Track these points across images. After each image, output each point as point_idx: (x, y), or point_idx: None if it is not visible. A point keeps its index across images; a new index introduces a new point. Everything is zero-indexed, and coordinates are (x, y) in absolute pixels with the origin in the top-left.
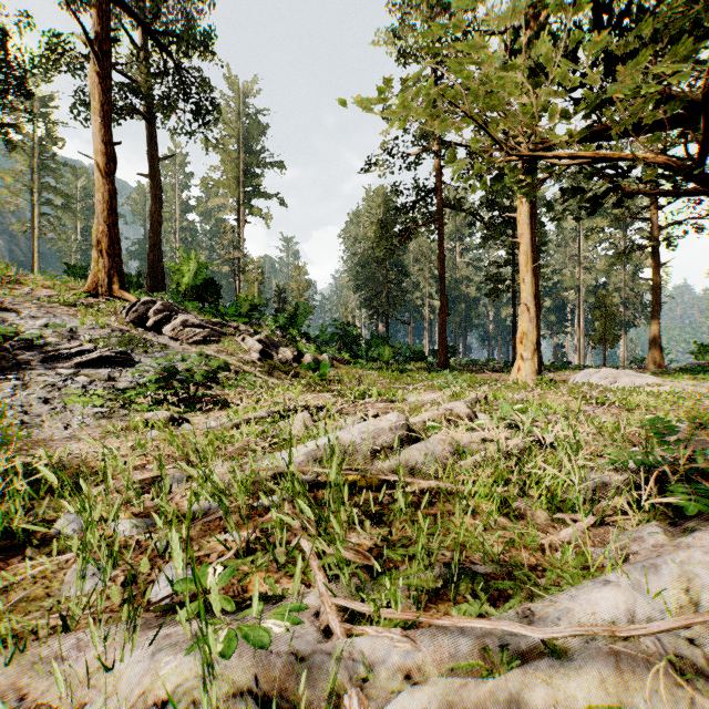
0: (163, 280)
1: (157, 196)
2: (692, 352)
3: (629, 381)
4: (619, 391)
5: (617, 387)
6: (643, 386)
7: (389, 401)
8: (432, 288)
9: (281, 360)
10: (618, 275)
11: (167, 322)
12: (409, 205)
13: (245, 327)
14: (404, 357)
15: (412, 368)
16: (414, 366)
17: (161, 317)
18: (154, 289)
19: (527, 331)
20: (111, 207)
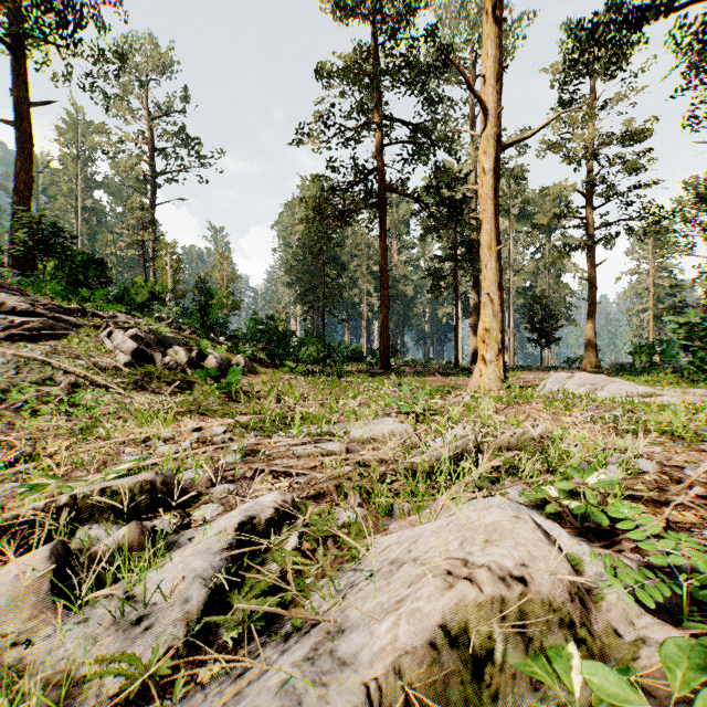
0: (34, 259)
1: (25, 150)
2: (631, 353)
3: (617, 389)
4: (622, 405)
5: (613, 398)
6: (633, 395)
7: (319, 435)
8: (370, 285)
9: (169, 364)
10: (544, 278)
11: None
12: (347, 186)
13: (125, 318)
14: (342, 357)
15: (351, 369)
16: (353, 367)
17: None
18: (20, 270)
19: (491, 328)
20: None
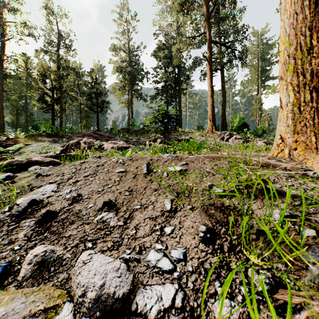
0: (226, 126)
1: (224, 96)
2: None
3: None
4: None
5: None
6: None
7: None
8: None
9: None
10: None
11: (230, 138)
12: None
13: (258, 139)
14: None
15: None
16: None
17: (228, 137)
18: (223, 130)
19: None
20: (212, 106)
